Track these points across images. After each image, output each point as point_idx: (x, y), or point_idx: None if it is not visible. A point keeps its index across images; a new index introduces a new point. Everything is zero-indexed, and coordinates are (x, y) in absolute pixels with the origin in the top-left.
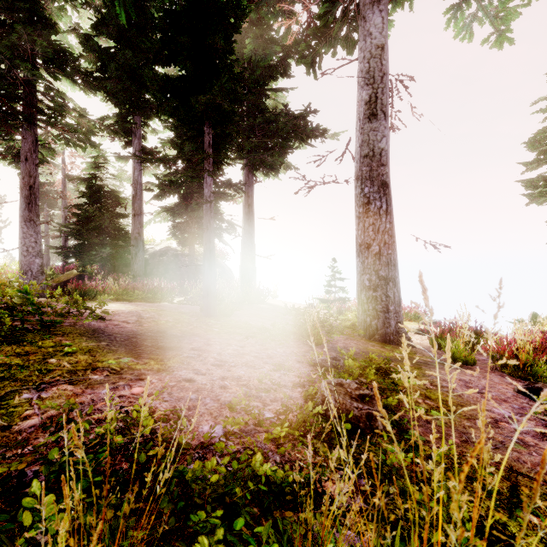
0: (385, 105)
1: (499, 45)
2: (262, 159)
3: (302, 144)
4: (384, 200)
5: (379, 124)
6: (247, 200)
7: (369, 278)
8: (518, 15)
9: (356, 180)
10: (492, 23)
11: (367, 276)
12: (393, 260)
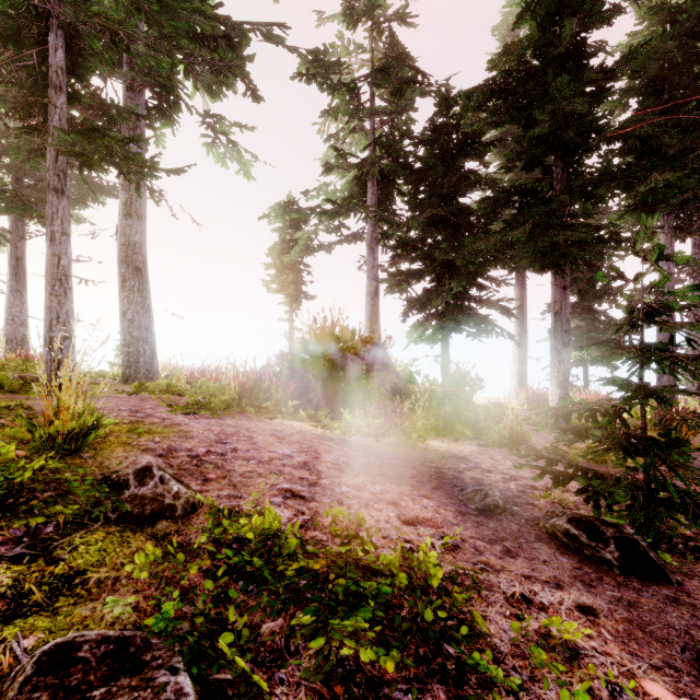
0: (138, 210)
1: (248, 178)
2: (38, 208)
3: (101, 198)
4: (137, 280)
5: (134, 223)
6: (15, 252)
7: (125, 338)
8: (252, 165)
9: (118, 261)
10: (239, 164)
11: (123, 336)
12: (145, 325)
